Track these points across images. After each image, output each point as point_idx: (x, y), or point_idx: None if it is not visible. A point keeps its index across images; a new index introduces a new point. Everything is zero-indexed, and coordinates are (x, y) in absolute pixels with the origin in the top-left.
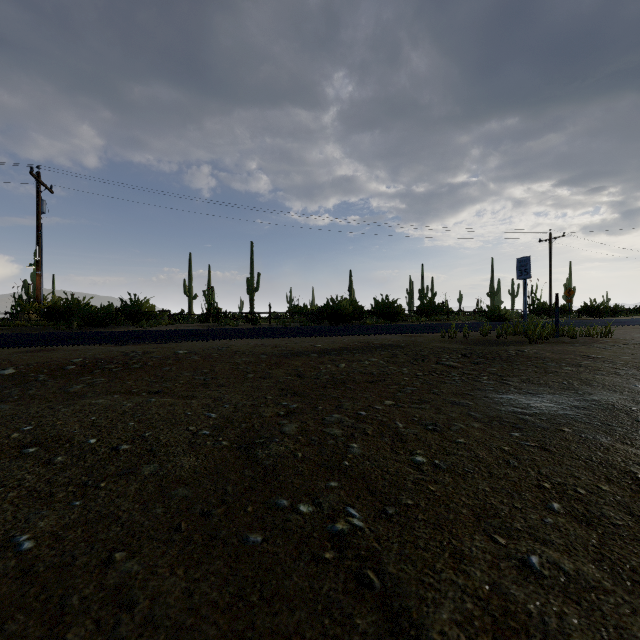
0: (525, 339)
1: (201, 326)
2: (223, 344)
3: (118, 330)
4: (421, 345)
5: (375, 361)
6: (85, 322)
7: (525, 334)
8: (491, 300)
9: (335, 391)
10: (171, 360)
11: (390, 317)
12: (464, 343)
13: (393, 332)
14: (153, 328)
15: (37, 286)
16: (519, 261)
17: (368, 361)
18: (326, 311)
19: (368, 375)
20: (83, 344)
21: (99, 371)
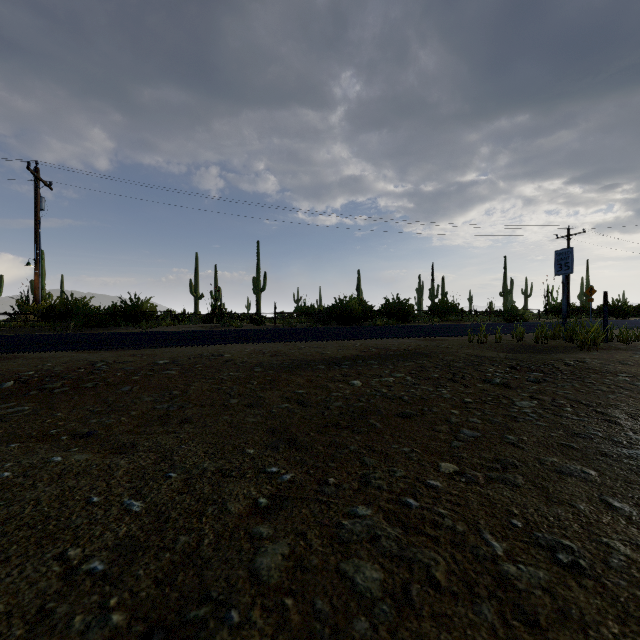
0: (568, 344)
1: (203, 327)
2: (215, 350)
3: (116, 331)
4: (449, 352)
5: (400, 377)
6: (83, 323)
7: (568, 338)
8: (504, 300)
9: (353, 436)
10: (139, 375)
11: (401, 317)
12: (498, 349)
13: (410, 335)
14: (153, 329)
15: (35, 286)
16: (558, 254)
17: (391, 377)
18: (334, 311)
19: (396, 401)
20: (53, 350)
21: (35, 392)
